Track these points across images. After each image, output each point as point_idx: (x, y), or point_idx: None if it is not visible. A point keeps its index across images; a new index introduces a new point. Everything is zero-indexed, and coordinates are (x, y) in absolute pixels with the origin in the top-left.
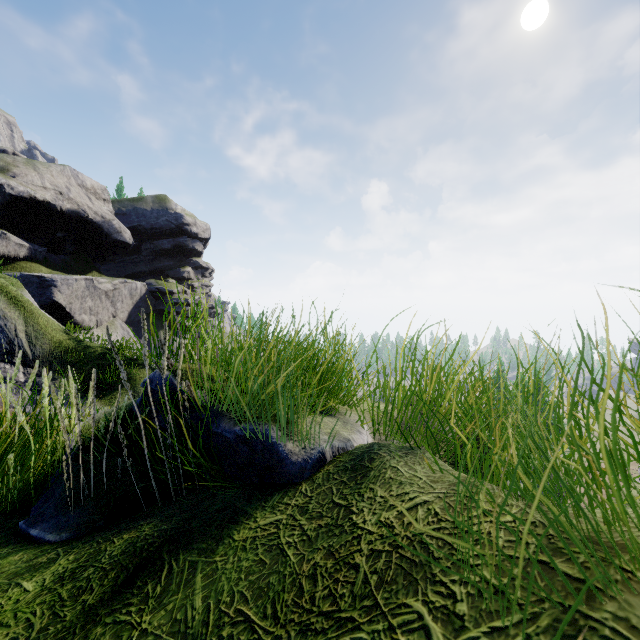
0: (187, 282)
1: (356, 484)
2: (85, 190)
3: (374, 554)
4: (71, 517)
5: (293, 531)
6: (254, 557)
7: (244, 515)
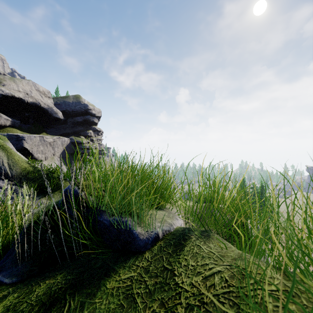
0: (90, 138)
1: (176, 255)
2: (39, 92)
3: (189, 307)
4: (19, 268)
5: (140, 285)
6: (117, 301)
7: (113, 271)
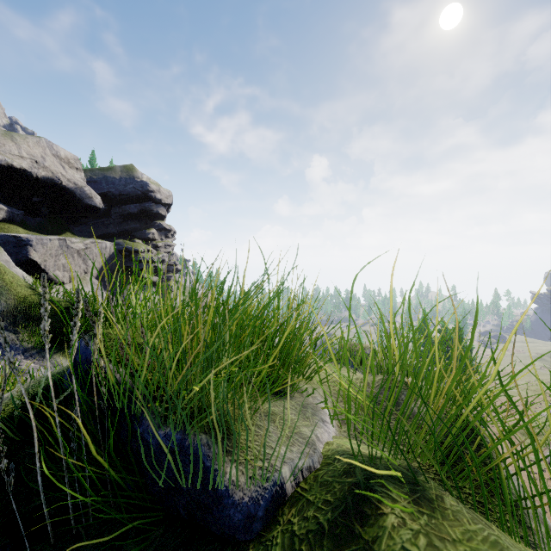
0: (152, 242)
1: None
2: (59, 160)
3: None
4: None
5: None
6: None
7: None
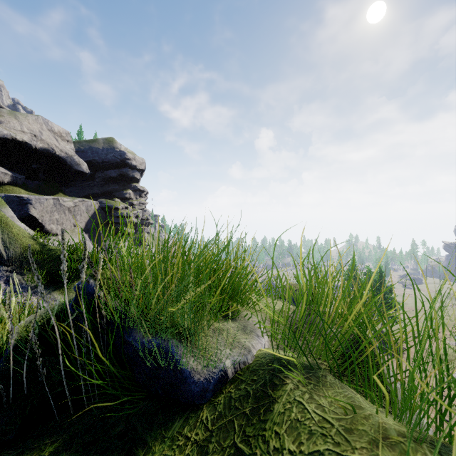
0: (128, 201)
1: (259, 421)
2: (53, 134)
3: None
4: None
5: None
6: None
7: (143, 446)
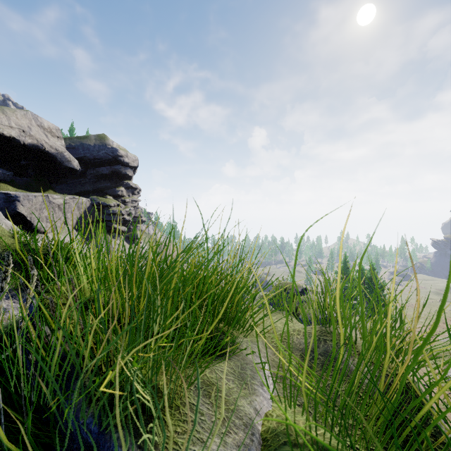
0: (121, 198)
1: None
2: (43, 129)
3: None
4: None
5: None
6: None
7: None
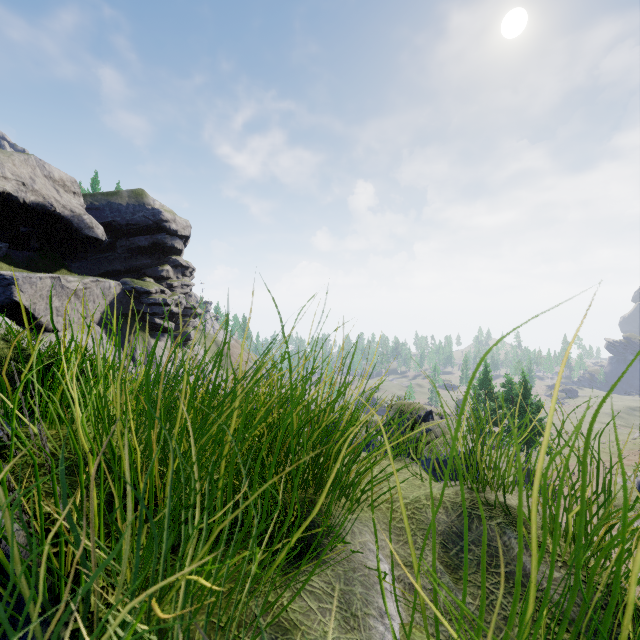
0: (166, 281)
1: None
2: (52, 182)
3: None
4: None
5: None
6: None
7: None
